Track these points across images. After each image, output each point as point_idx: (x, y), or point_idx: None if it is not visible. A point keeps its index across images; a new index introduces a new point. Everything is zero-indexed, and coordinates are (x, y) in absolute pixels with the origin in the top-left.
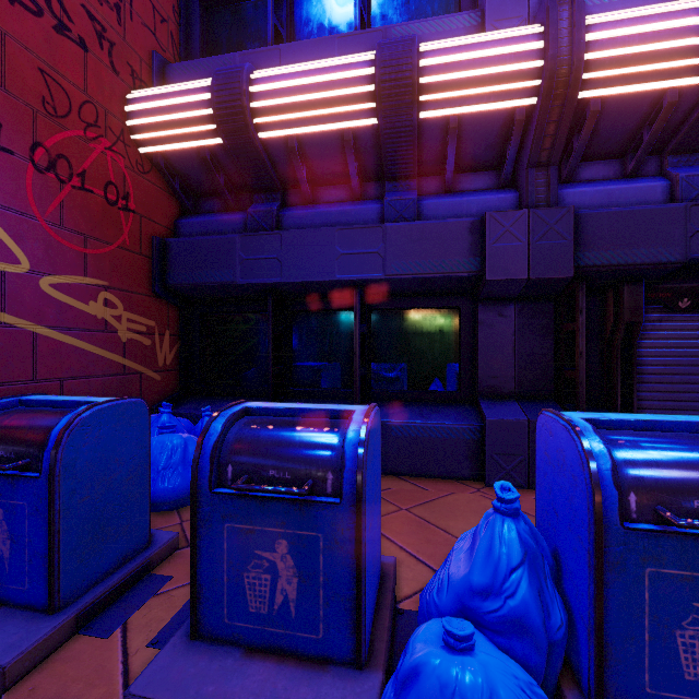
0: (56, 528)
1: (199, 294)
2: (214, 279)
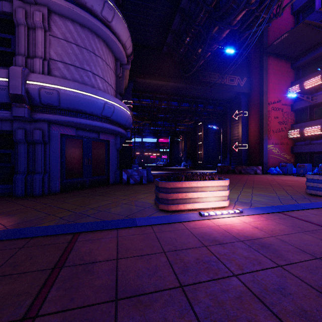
0: (287, 169)
1: (297, 153)
2: (299, 151)
